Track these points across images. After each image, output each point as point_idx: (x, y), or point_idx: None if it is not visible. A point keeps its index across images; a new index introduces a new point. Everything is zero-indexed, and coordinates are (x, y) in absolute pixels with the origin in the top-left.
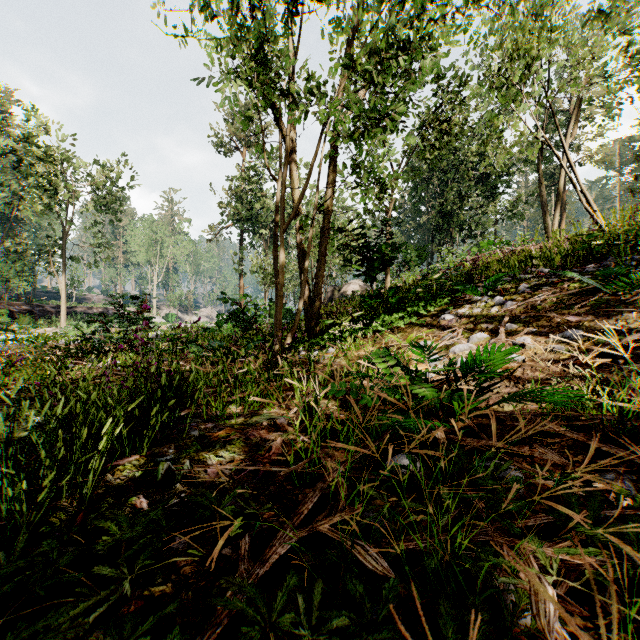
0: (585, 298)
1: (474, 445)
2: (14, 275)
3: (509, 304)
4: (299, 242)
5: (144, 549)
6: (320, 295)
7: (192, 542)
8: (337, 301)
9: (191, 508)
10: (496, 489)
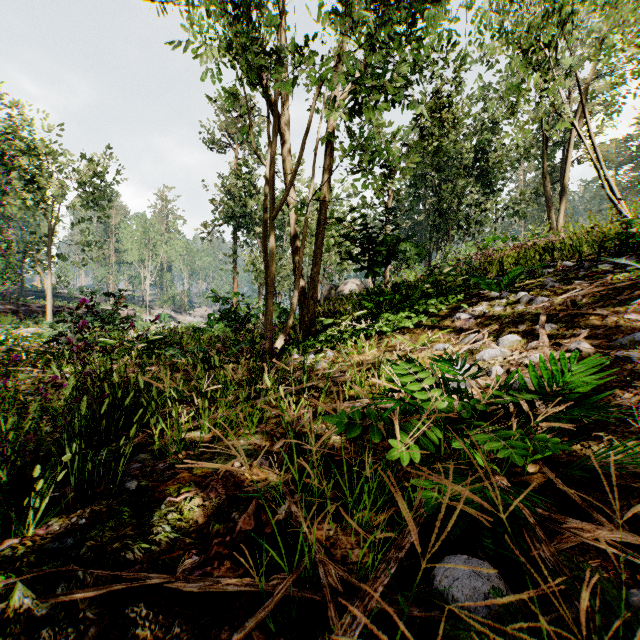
0: None
1: (590, 539)
2: None
3: (540, 300)
4: (293, 234)
5: None
6: (316, 292)
7: None
8: (334, 300)
9: None
10: None
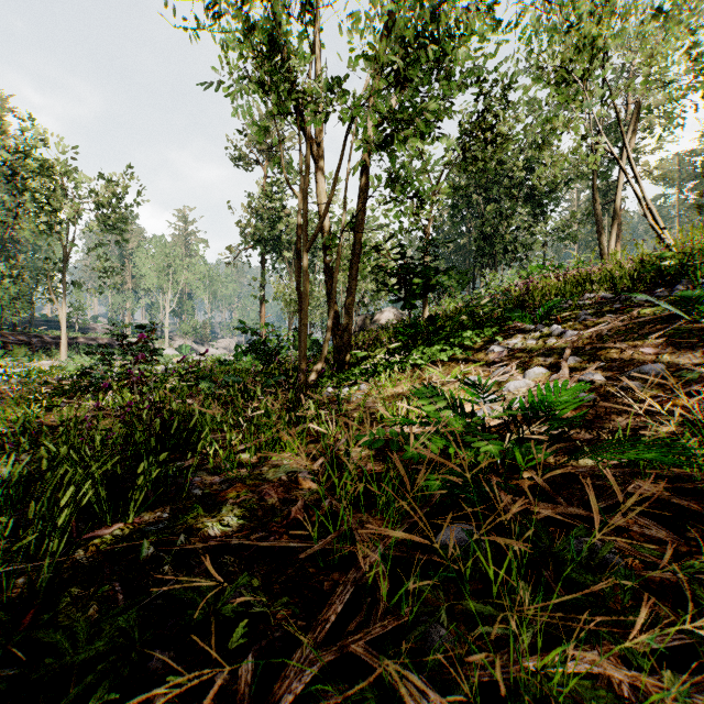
0: (660, 326)
1: (550, 513)
2: (8, 302)
3: (569, 334)
4: (327, 264)
5: (108, 671)
6: (350, 324)
7: (174, 662)
8: (369, 331)
9: (181, 602)
10: (600, 589)
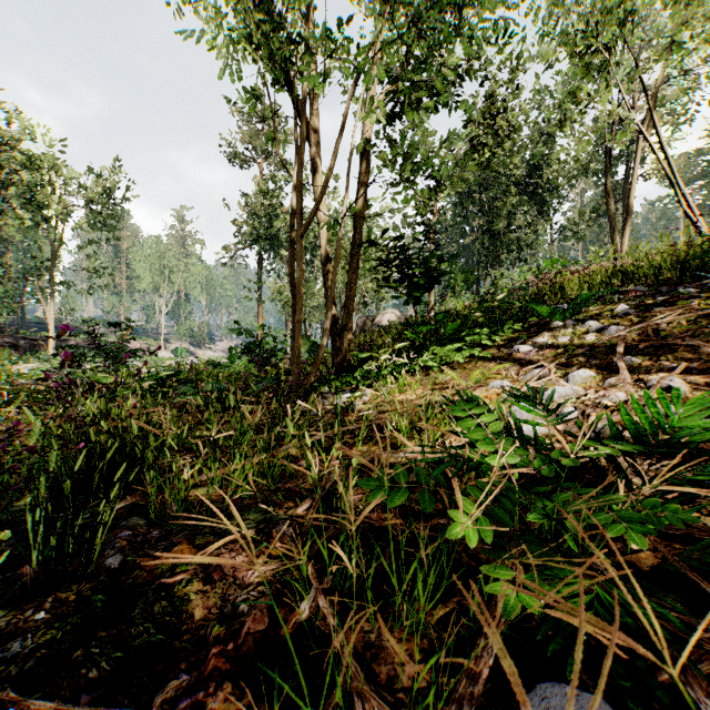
0: None
1: None
2: None
3: (613, 329)
4: (324, 256)
5: None
6: (351, 322)
7: None
8: (371, 332)
9: None
10: None
